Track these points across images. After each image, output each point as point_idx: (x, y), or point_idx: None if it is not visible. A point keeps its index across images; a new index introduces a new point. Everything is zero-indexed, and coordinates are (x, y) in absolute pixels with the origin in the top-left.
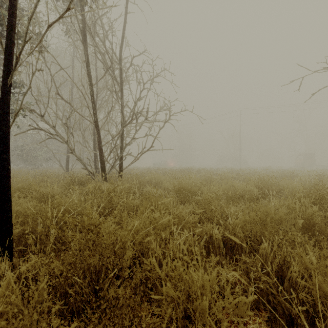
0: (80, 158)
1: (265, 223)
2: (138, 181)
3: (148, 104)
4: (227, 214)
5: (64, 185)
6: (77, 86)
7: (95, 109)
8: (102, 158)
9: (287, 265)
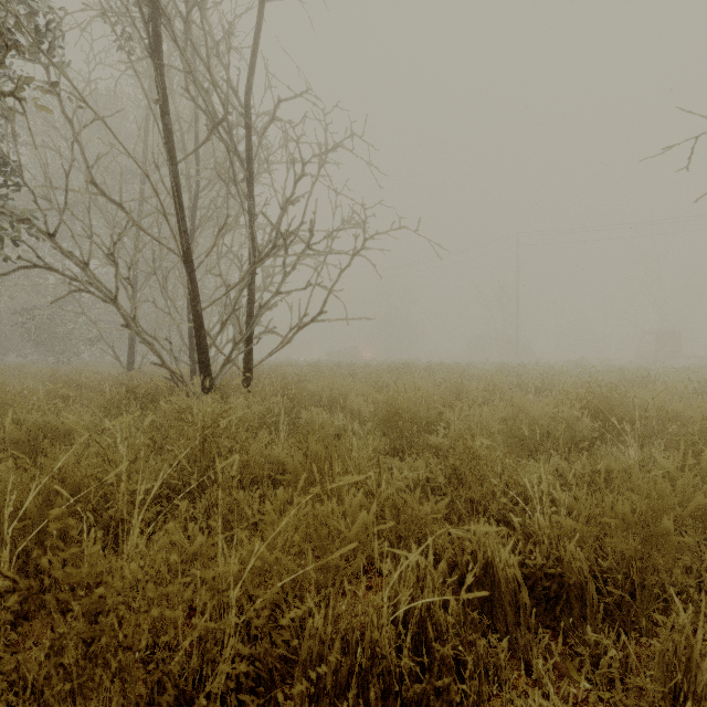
0: (155, 339)
1: (654, 530)
2: (288, 395)
3: (313, 213)
4: (522, 490)
5: (103, 406)
6: (134, 160)
7: (184, 221)
8: (202, 338)
9: None
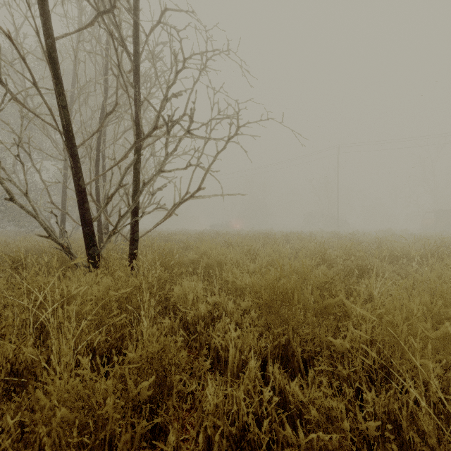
0: (67, 214)
1: None
2: (166, 265)
3: (193, 102)
4: None
5: None
6: None
7: (63, 96)
8: (86, 211)
9: None
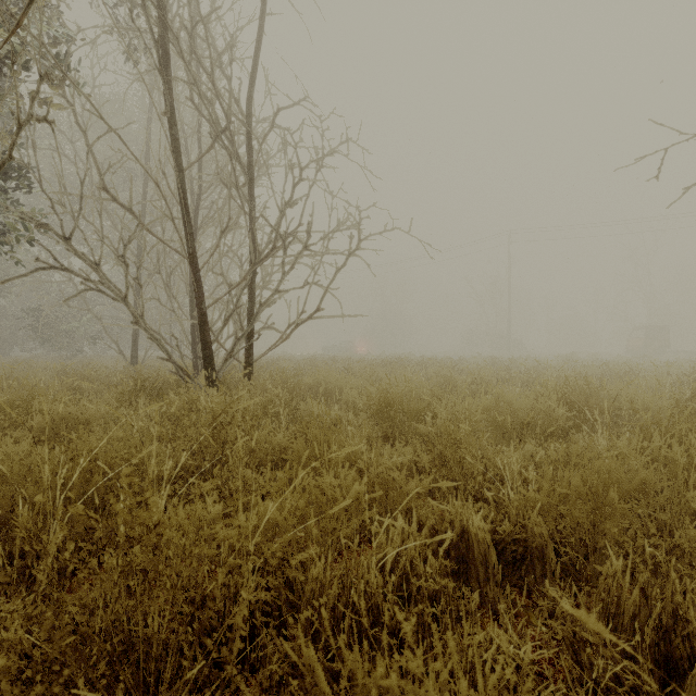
0: (159, 335)
1: (603, 500)
2: (287, 388)
3: (310, 215)
4: (499, 471)
5: (116, 398)
6: (145, 170)
7: (190, 225)
8: (207, 334)
9: (685, 630)
